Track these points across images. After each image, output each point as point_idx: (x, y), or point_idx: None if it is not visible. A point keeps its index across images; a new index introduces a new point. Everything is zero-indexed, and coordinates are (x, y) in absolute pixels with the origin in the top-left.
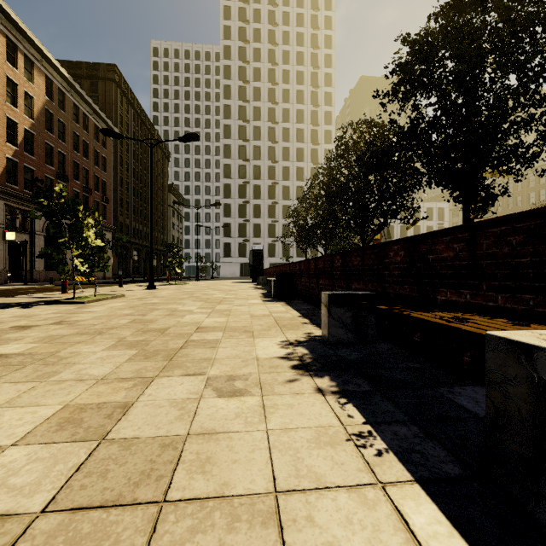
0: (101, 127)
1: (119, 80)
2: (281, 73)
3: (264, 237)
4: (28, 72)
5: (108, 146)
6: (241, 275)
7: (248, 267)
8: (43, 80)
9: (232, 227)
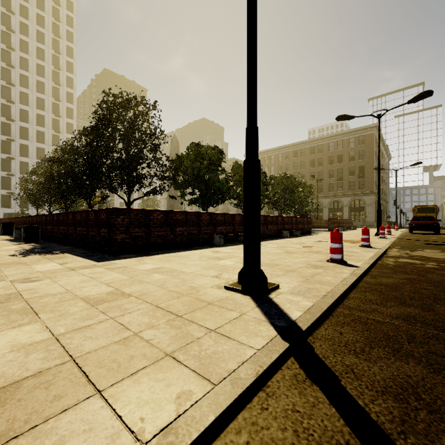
0: None
1: None
2: (19, 41)
3: None
4: None
5: None
6: None
7: None
8: None
9: None
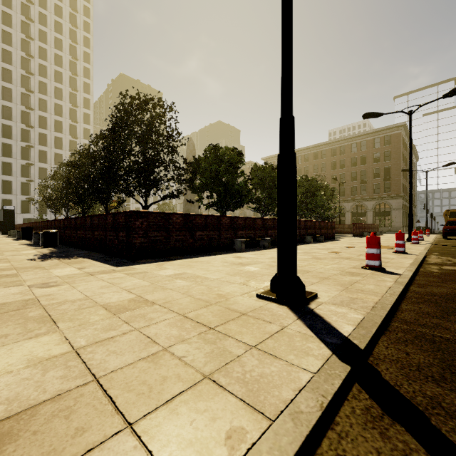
0: None
1: None
2: (38, 49)
3: (17, 194)
4: None
5: None
6: None
7: None
8: None
9: None
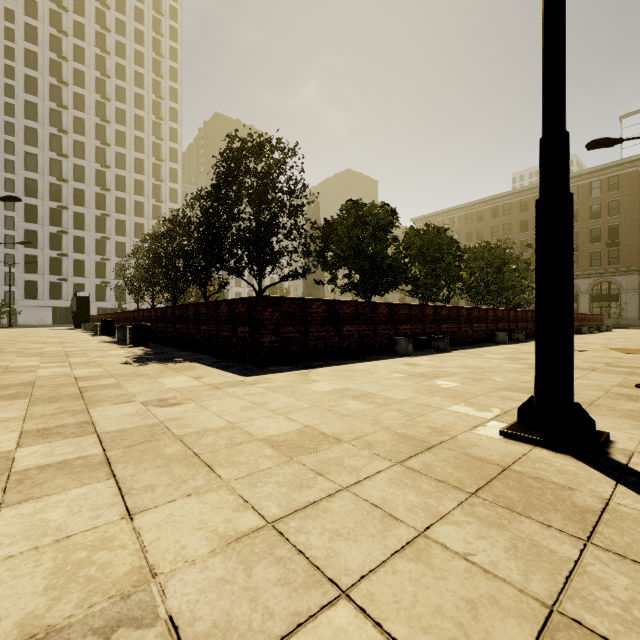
0: None
1: None
2: (115, 89)
3: (91, 277)
4: None
5: None
6: (53, 322)
7: (66, 312)
8: None
9: (39, 261)
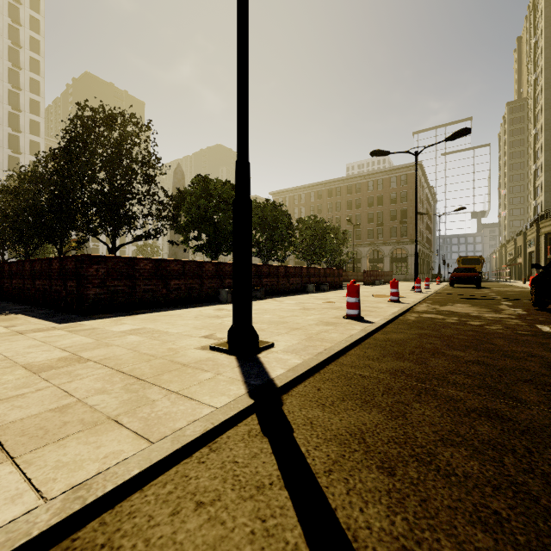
0: None
1: None
2: None
3: None
4: None
5: None
6: None
7: None
8: None
9: None
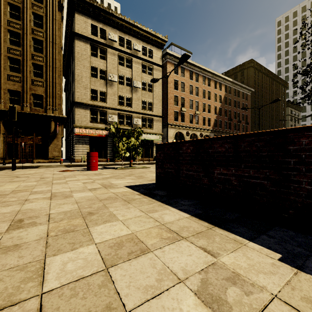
0: (245, 91)
1: (253, 64)
2: None
3: None
4: (219, 87)
5: (248, 98)
6: None
7: None
8: (224, 87)
9: None
